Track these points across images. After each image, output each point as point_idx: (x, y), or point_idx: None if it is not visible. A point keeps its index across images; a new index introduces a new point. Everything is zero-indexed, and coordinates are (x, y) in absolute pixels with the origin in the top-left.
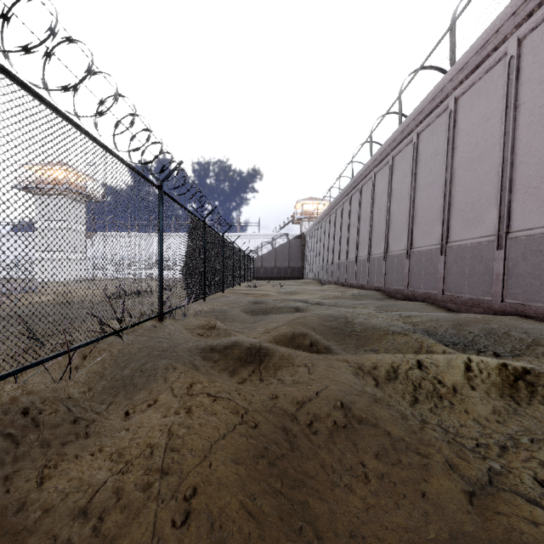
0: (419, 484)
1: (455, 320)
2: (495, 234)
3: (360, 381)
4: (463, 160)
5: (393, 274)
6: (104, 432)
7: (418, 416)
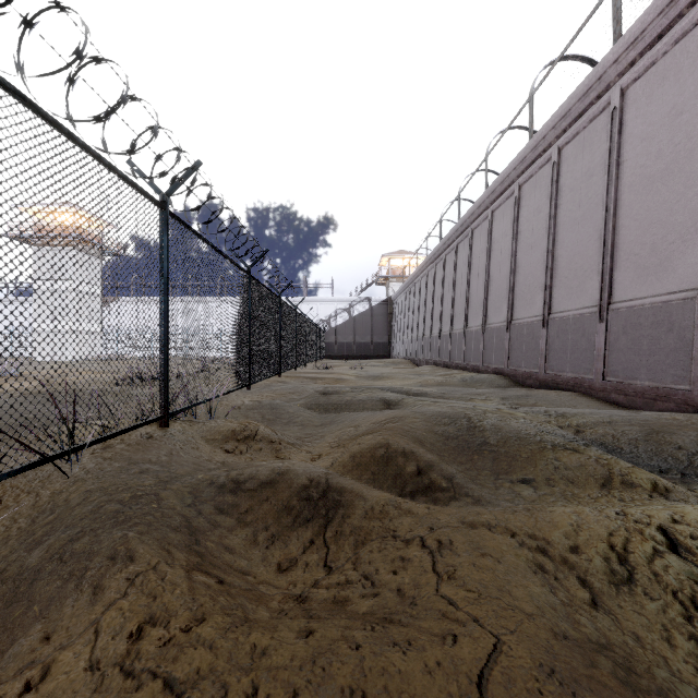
0: None
1: (642, 422)
2: (695, 287)
3: (557, 594)
4: (636, 179)
5: (522, 350)
6: None
7: None
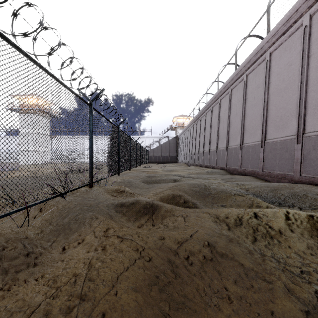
0: (268, 304)
1: (271, 186)
2: (295, 134)
3: (218, 226)
4: (275, 90)
5: (232, 159)
6: (47, 262)
7: (258, 250)
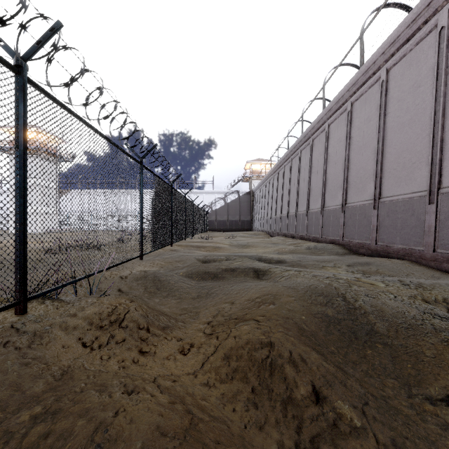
0: None
1: None
2: None
3: None
4: None
5: (355, 226)
6: None
7: None
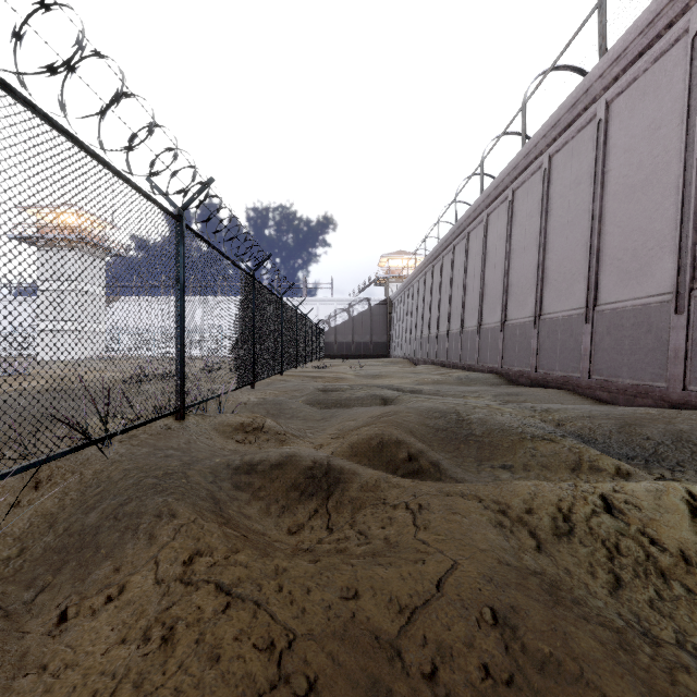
0: None
1: (618, 416)
2: (670, 291)
3: (510, 541)
4: (619, 188)
5: (515, 350)
6: None
7: (633, 621)
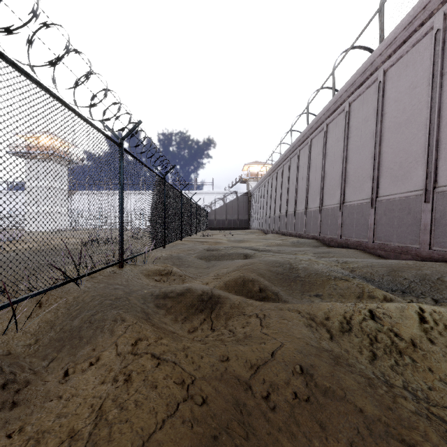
0: None
1: (388, 266)
2: (422, 189)
3: (315, 334)
4: (392, 124)
5: (328, 224)
6: (34, 399)
7: (380, 376)
